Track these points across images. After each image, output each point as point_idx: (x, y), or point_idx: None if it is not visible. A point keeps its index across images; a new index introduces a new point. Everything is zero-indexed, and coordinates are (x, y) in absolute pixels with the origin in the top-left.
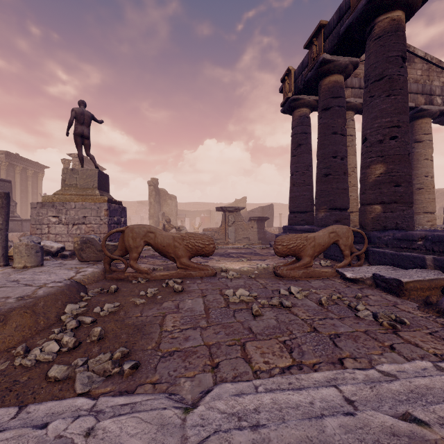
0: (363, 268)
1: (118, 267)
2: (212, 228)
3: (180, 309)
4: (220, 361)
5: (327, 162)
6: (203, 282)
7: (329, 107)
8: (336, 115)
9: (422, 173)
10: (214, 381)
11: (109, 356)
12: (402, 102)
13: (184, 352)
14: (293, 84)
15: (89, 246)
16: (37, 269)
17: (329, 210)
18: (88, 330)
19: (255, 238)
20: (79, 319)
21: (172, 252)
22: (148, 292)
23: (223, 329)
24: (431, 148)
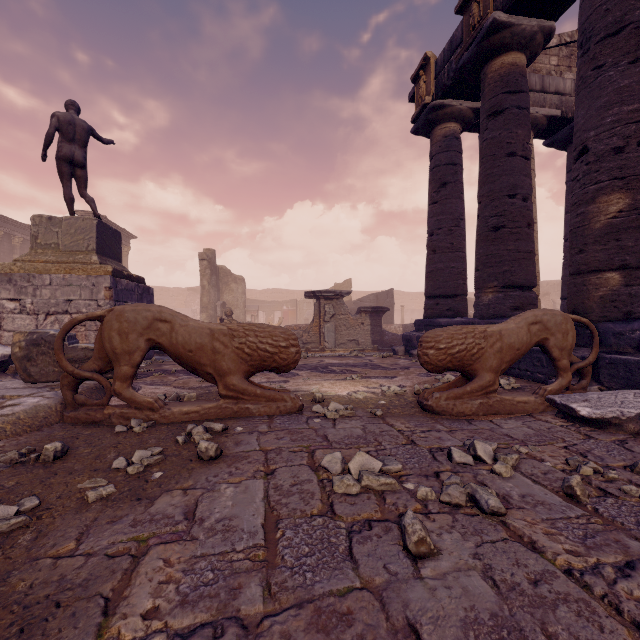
0: (606, 394)
1: None
2: (299, 325)
3: (197, 522)
4: None
5: (498, 206)
6: (273, 428)
7: (501, 109)
8: (514, 123)
9: None
10: None
11: None
12: None
13: None
14: (433, 81)
15: (44, 352)
16: None
17: (502, 289)
18: None
19: (367, 342)
20: None
21: (208, 362)
22: (135, 460)
23: (319, 635)
24: None
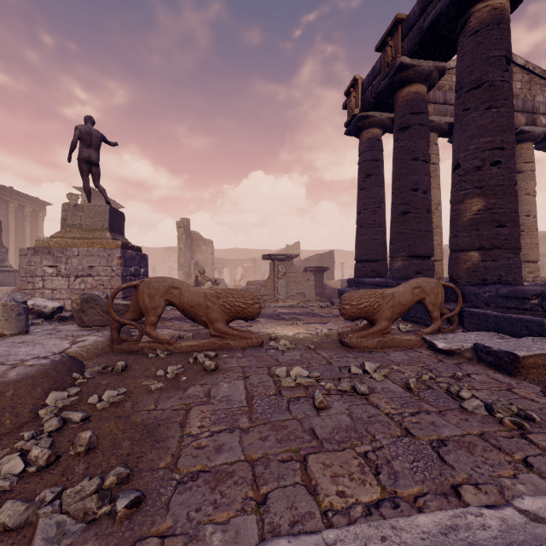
0: (459, 335)
1: (132, 333)
2: (258, 281)
3: (212, 397)
4: (270, 490)
5: (405, 197)
6: (245, 355)
7: (407, 125)
8: (416, 136)
9: (523, 212)
10: (259, 533)
11: (96, 484)
12: (506, 116)
13: (214, 474)
14: (360, 97)
15: (92, 306)
16: (18, 338)
17: (408, 258)
18: (75, 433)
19: (312, 294)
20: (63, 416)
21: (203, 314)
22: (169, 371)
23: (273, 431)
24: (533, 181)
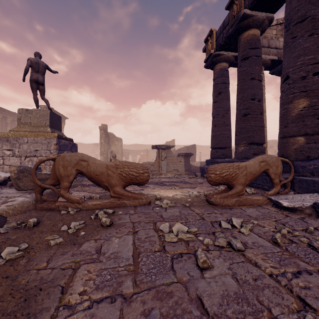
0: (296, 196)
1: None
2: (149, 162)
3: (102, 254)
4: None
5: (246, 104)
6: (136, 212)
7: (248, 56)
8: (254, 63)
9: None
10: None
11: None
12: None
13: None
14: (214, 42)
15: (26, 175)
16: None
17: (248, 145)
18: None
19: (182, 170)
20: None
21: (105, 180)
22: (71, 226)
23: (158, 301)
24: None
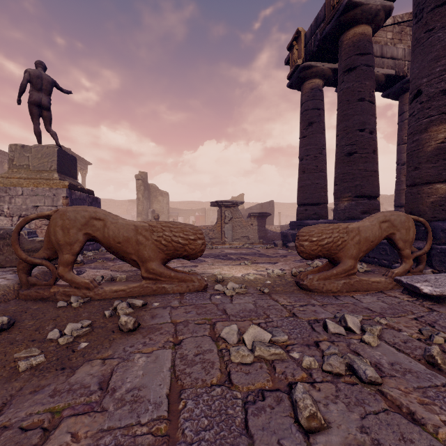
0: (441, 276)
1: None
2: (206, 226)
3: (109, 392)
4: None
5: (351, 137)
6: (183, 303)
7: (354, 66)
8: (363, 76)
9: None
10: None
11: None
12: None
13: None
14: (303, 49)
15: (9, 243)
16: None
17: (354, 198)
18: None
19: (255, 237)
20: None
21: (133, 251)
22: (66, 332)
23: None
24: None
